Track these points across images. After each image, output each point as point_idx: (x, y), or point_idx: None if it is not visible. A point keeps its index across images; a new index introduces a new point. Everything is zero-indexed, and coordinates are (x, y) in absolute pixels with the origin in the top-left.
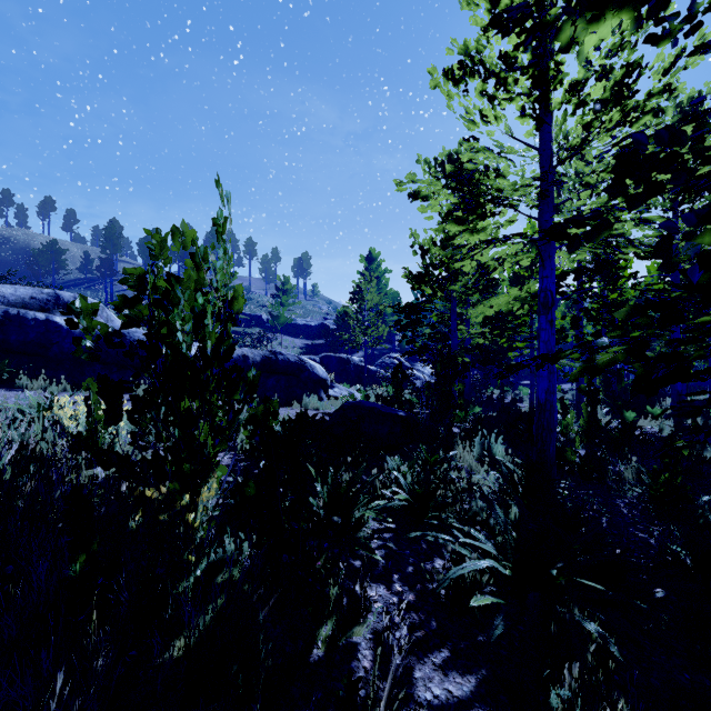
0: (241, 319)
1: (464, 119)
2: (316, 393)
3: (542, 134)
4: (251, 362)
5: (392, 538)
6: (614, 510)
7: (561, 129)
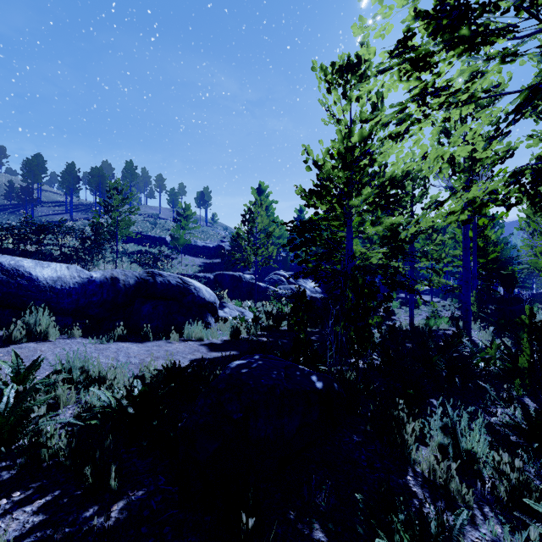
0: (147, 240)
1: None
2: (201, 319)
3: None
4: (122, 286)
5: None
6: None
7: None
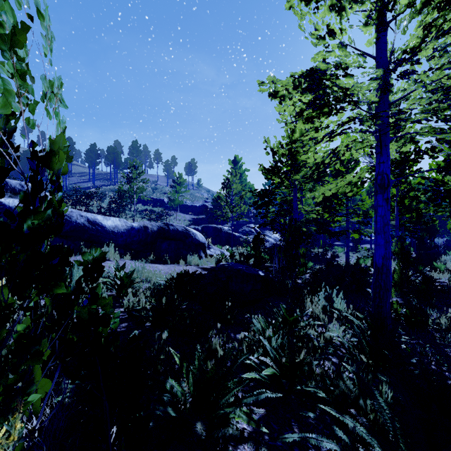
0: (150, 201)
1: (313, 36)
2: (197, 253)
3: (379, 45)
4: (150, 231)
5: (262, 419)
6: (450, 362)
7: (407, 27)
